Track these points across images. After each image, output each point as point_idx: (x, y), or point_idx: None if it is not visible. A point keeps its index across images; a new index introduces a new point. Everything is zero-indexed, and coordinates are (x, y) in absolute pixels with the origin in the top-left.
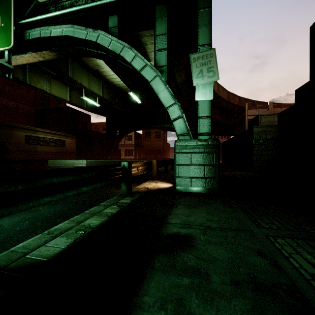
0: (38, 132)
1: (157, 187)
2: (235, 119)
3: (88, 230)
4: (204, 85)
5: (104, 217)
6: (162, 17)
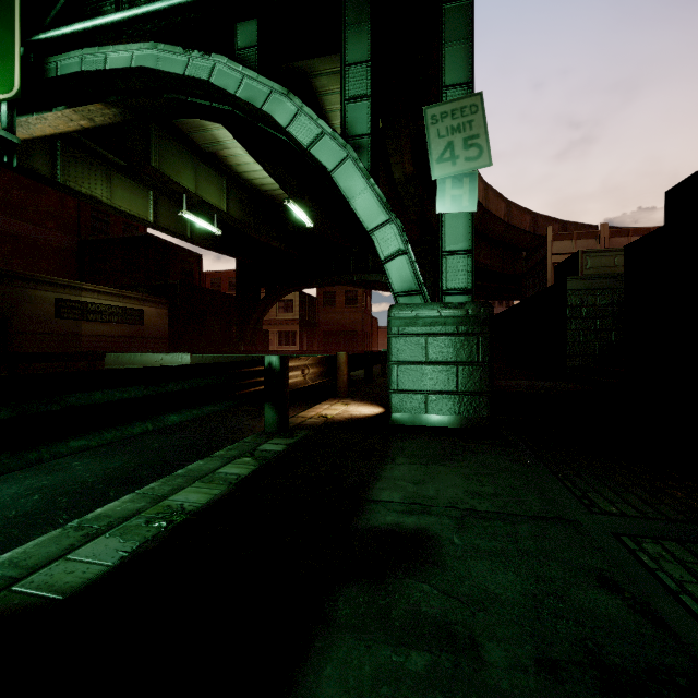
0: (84, 292)
1: (348, 415)
2: (524, 263)
3: (177, 519)
4: (458, 178)
5: (218, 485)
6: (359, 24)
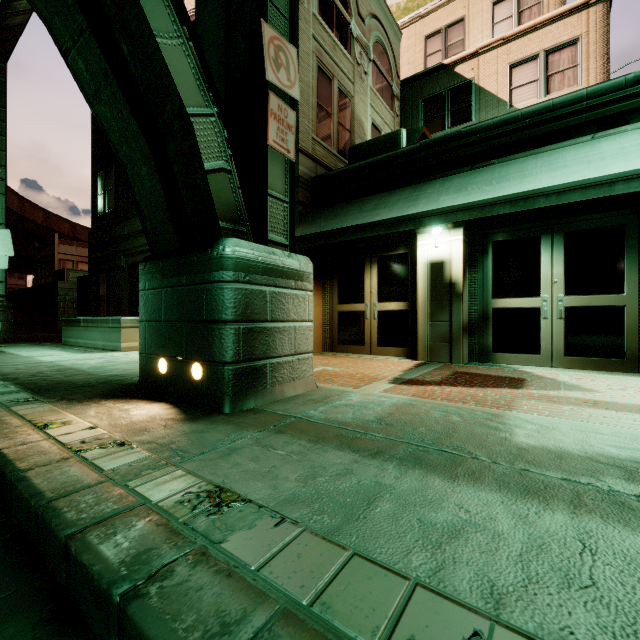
0: None
1: None
2: (37, 251)
3: None
4: None
5: None
6: None
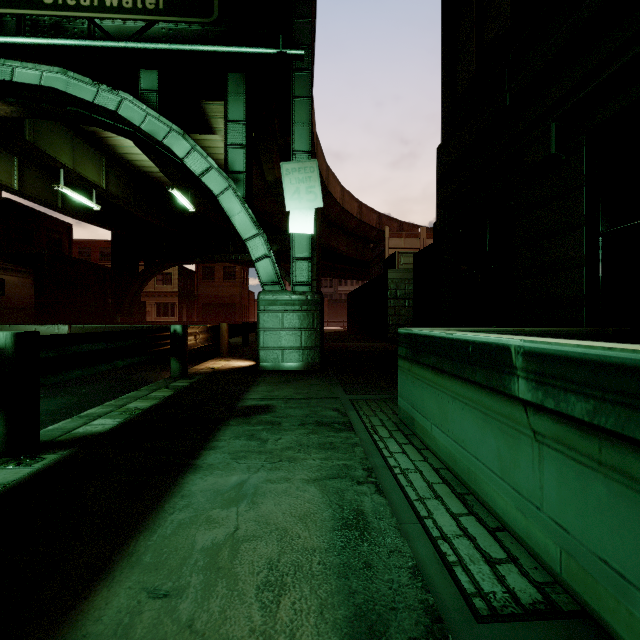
0: None
1: (229, 367)
2: (371, 252)
3: (138, 411)
4: (303, 212)
5: (154, 400)
6: (237, 94)
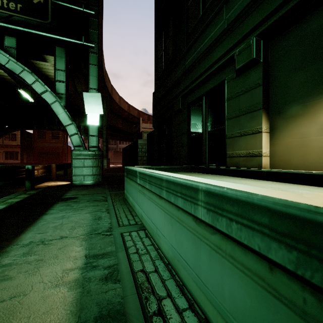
0: None
1: (57, 184)
2: (134, 129)
3: (13, 202)
4: (94, 115)
5: (20, 198)
6: (61, 57)
